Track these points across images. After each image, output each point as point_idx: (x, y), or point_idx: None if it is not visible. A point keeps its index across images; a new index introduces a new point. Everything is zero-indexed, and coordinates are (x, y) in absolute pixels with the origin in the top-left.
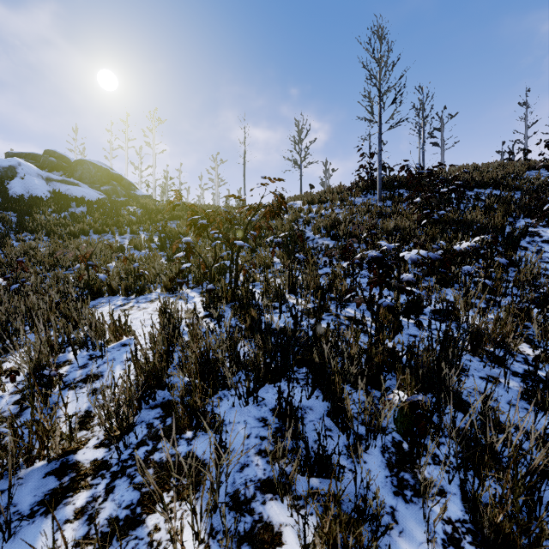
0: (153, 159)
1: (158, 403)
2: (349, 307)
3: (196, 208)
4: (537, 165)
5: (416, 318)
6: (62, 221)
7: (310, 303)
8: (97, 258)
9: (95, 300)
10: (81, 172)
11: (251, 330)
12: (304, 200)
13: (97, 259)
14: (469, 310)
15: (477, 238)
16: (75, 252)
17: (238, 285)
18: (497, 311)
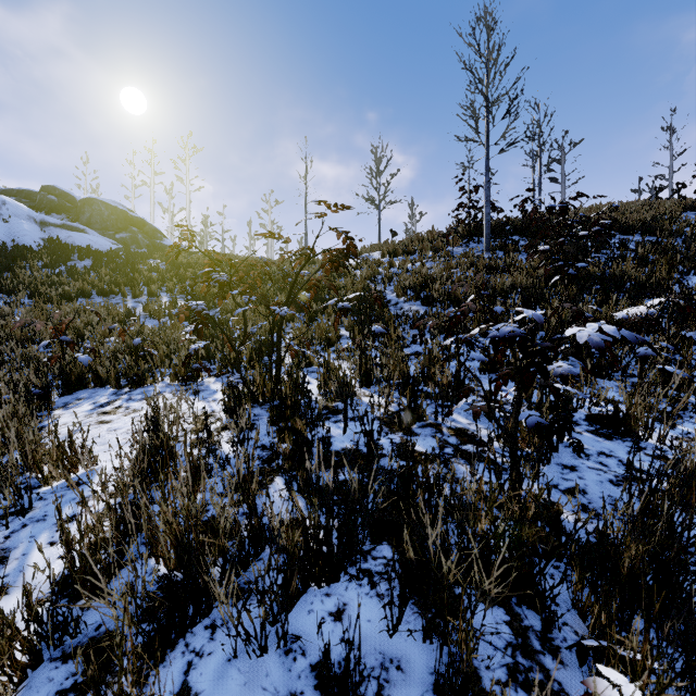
0: (187, 199)
1: (82, 642)
2: (455, 411)
3: (218, 256)
4: (695, 204)
5: (570, 435)
6: (54, 279)
7: (394, 403)
8: (91, 330)
9: (72, 394)
10: (90, 215)
11: (294, 459)
12: (384, 250)
13: (91, 331)
14: (655, 421)
15: (653, 302)
16: (46, 322)
17: (280, 374)
18: (692, 419)
